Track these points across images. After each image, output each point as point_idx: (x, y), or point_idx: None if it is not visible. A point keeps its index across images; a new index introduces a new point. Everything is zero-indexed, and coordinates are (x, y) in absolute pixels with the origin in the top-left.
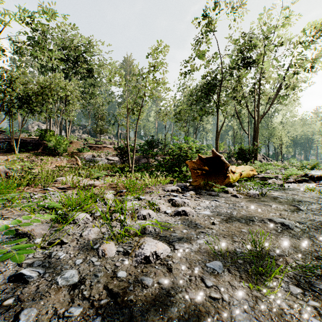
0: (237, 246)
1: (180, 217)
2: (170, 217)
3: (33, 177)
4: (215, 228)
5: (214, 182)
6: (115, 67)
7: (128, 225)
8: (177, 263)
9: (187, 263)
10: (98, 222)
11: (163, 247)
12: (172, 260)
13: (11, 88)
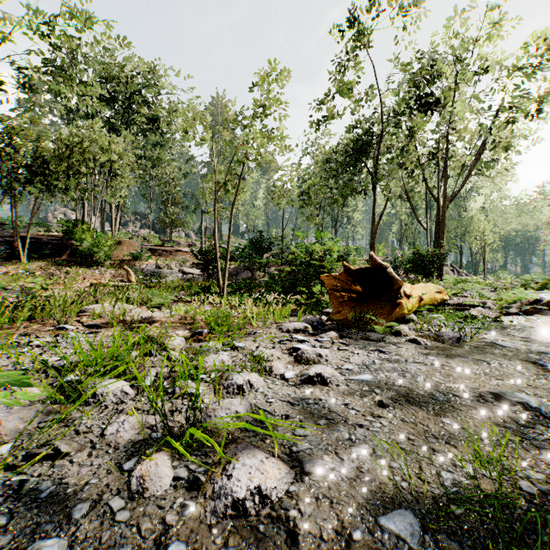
0: (441, 465)
1: (313, 387)
2: (292, 387)
3: (43, 305)
4: (385, 414)
5: (373, 315)
6: (194, 108)
7: (204, 410)
8: (310, 517)
9: (335, 517)
10: (147, 399)
11: (277, 472)
12: (298, 506)
13: (14, 148)
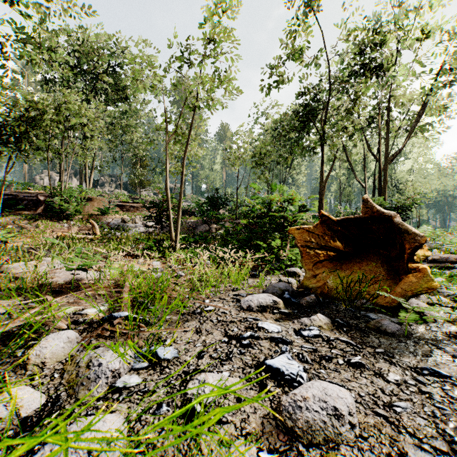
0: None
1: None
2: None
3: None
4: None
5: (367, 283)
6: (147, 54)
7: None
8: None
9: None
10: None
11: None
12: None
13: None
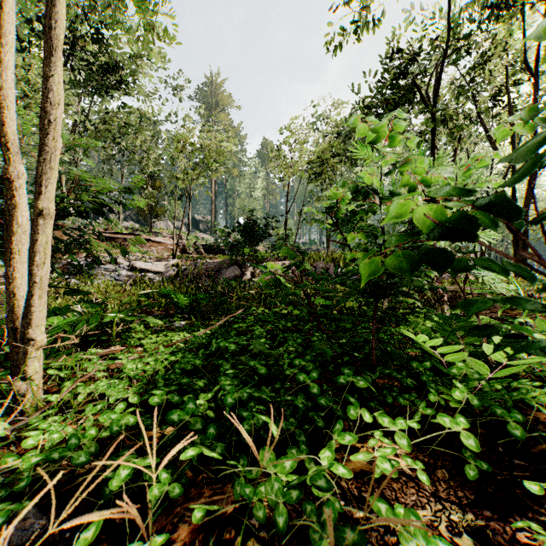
0: None
1: None
2: None
3: None
4: None
5: None
6: None
7: None
8: None
9: None
10: None
11: None
12: None
13: None
